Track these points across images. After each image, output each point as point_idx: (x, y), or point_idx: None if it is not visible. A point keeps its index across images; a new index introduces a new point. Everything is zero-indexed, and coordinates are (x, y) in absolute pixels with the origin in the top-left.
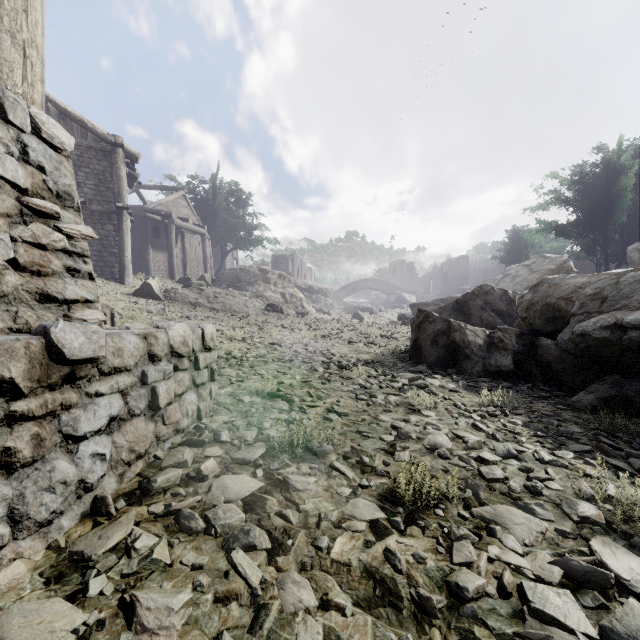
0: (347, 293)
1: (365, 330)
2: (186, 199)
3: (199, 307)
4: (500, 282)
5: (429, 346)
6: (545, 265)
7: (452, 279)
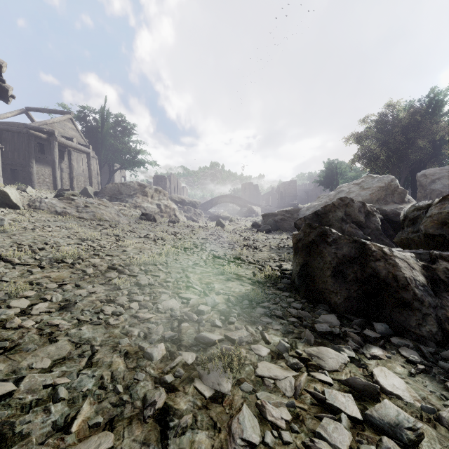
0: (211, 205)
1: (228, 238)
2: (73, 122)
3: (65, 216)
4: (335, 197)
5: (330, 278)
6: (374, 183)
7: (286, 196)
